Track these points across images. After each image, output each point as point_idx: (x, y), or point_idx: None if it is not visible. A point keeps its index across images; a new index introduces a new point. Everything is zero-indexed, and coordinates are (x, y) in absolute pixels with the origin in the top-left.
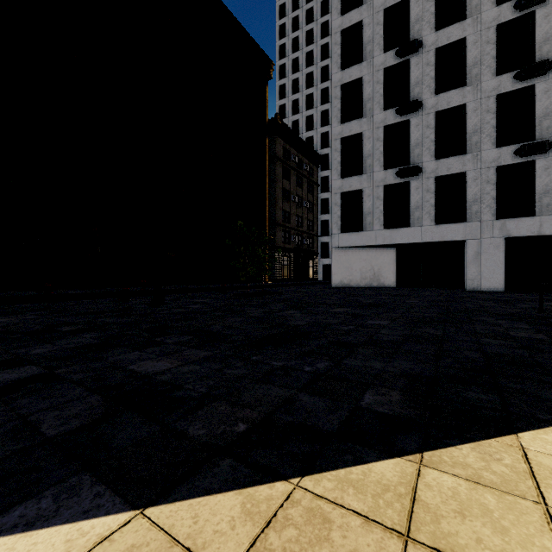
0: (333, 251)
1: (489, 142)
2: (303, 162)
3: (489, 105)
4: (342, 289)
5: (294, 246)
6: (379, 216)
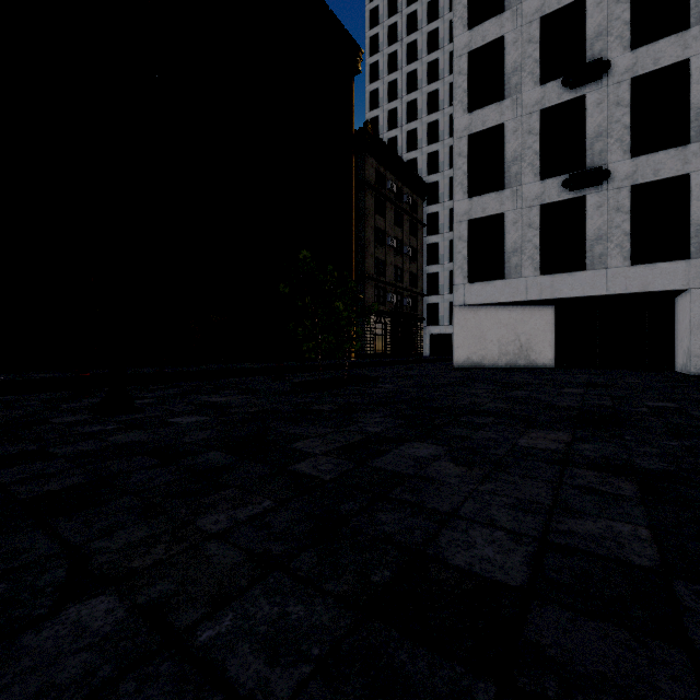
0: (455, 311)
1: None
2: (403, 192)
3: None
4: (474, 371)
5: (391, 308)
6: (531, 254)
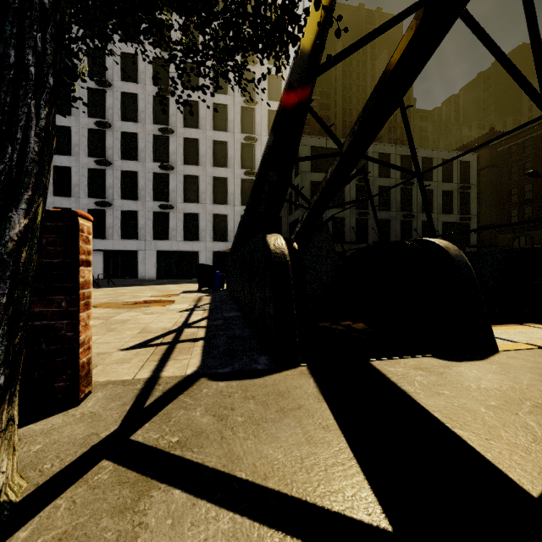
0: None
1: (150, 197)
2: None
3: (150, 177)
4: None
5: None
6: None
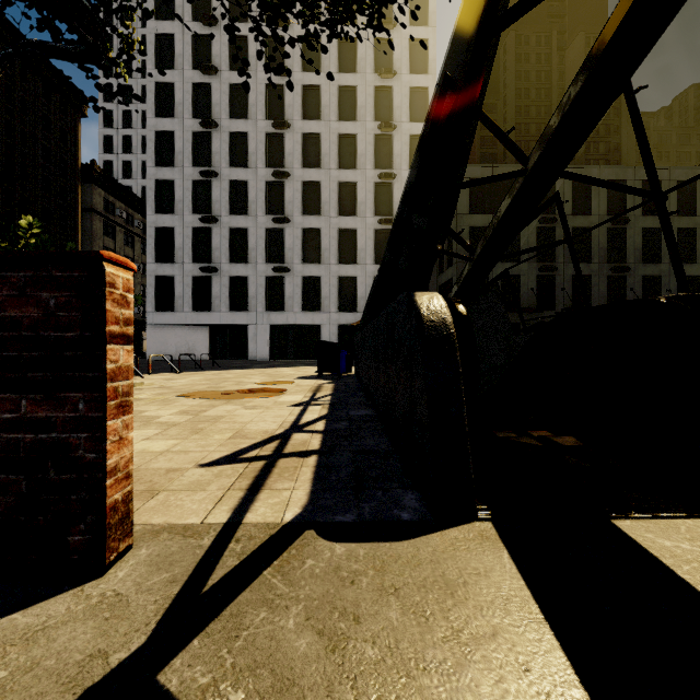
0: (148, 327)
1: (261, 259)
2: (134, 218)
3: (261, 233)
4: (152, 361)
5: None
6: (188, 300)
